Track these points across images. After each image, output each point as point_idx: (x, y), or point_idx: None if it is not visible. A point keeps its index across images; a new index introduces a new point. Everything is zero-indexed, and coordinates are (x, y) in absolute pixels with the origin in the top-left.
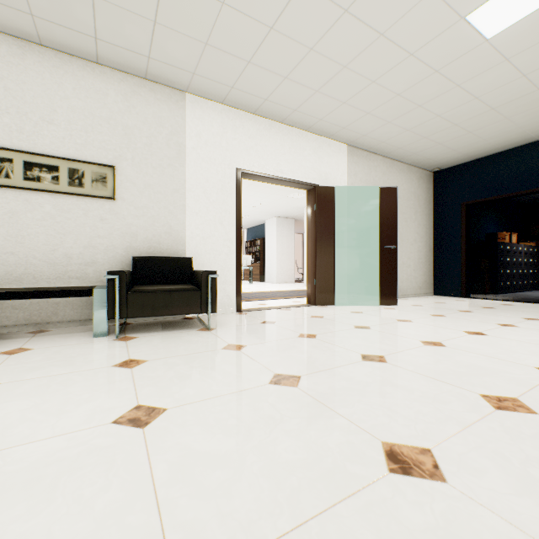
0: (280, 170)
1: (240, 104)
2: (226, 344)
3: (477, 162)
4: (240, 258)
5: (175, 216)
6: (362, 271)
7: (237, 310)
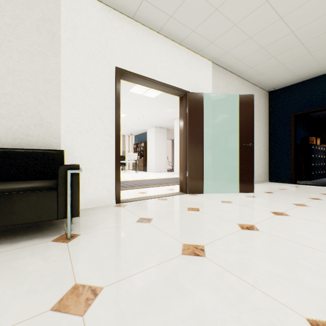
0: (157, 75)
1: (119, 3)
2: (71, 283)
3: (304, 83)
4: (119, 153)
5: (47, 107)
6: (222, 164)
7: (117, 201)
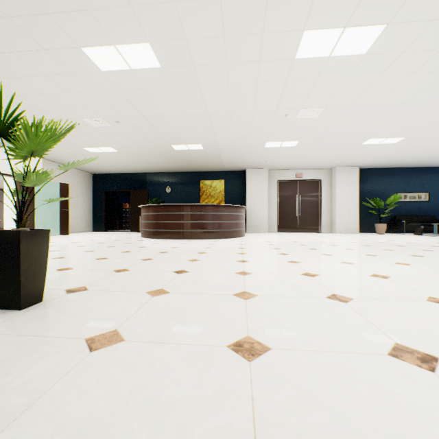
0: (1, 169)
1: None
2: None
3: (110, 175)
4: None
5: None
6: (52, 220)
7: None
